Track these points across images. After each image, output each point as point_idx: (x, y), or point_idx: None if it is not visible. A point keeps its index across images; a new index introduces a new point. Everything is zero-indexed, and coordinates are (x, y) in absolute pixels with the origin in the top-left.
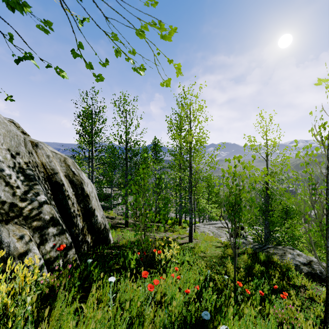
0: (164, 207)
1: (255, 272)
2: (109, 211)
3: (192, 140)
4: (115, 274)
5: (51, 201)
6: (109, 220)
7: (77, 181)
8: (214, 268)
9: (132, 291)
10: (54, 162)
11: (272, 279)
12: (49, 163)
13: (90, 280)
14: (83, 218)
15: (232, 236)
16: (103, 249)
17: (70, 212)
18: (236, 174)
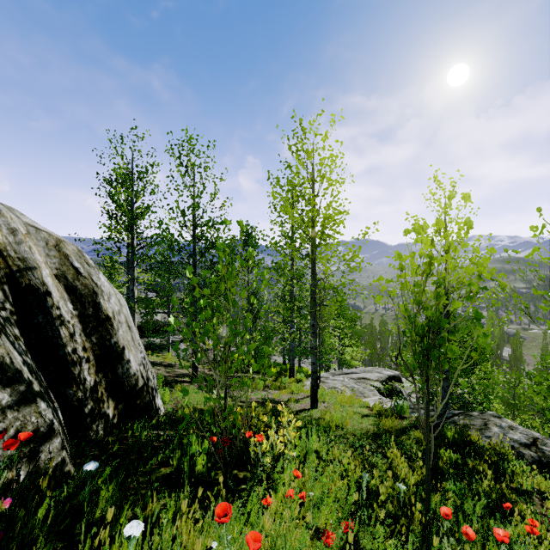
0: (264, 346)
1: (442, 466)
2: (164, 353)
3: (318, 213)
4: (160, 490)
5: (6, 327)
6: (163, 370)
7: (85, 289)
8: (367, 463)
9: (192, 547)
10: (29, 245)
11: (476, 480)
12: (15, 245)
13: (88, 520)
14: (97, 366)
15: (382, 394)
16: (140, 428)
17: (63, 352)
18: (437, 258)
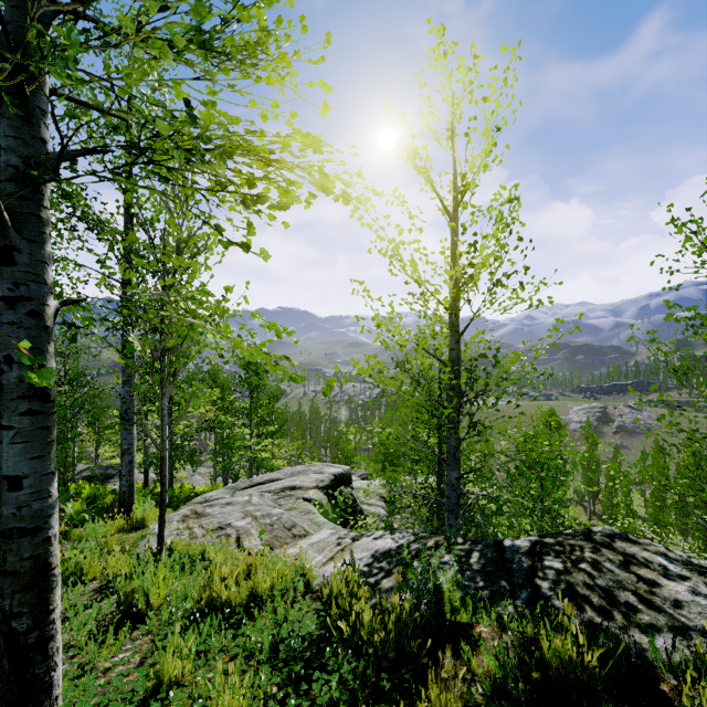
0: None
1: None
2: None
3: None
4: None
5: None
6: None
7: None
8: None
9: None
10: None
11: None
12: None
13: None
14: None
15: (325, 512)
16: None
17: None
18: None
